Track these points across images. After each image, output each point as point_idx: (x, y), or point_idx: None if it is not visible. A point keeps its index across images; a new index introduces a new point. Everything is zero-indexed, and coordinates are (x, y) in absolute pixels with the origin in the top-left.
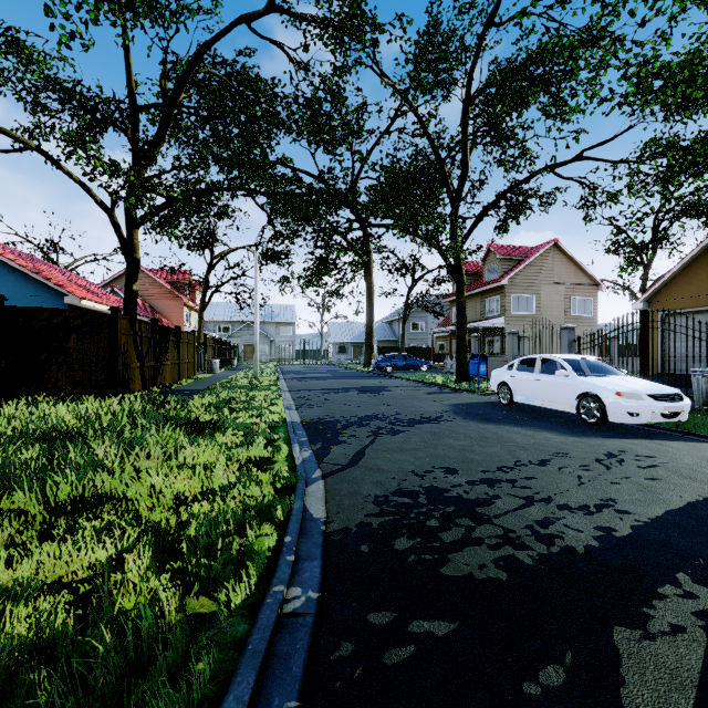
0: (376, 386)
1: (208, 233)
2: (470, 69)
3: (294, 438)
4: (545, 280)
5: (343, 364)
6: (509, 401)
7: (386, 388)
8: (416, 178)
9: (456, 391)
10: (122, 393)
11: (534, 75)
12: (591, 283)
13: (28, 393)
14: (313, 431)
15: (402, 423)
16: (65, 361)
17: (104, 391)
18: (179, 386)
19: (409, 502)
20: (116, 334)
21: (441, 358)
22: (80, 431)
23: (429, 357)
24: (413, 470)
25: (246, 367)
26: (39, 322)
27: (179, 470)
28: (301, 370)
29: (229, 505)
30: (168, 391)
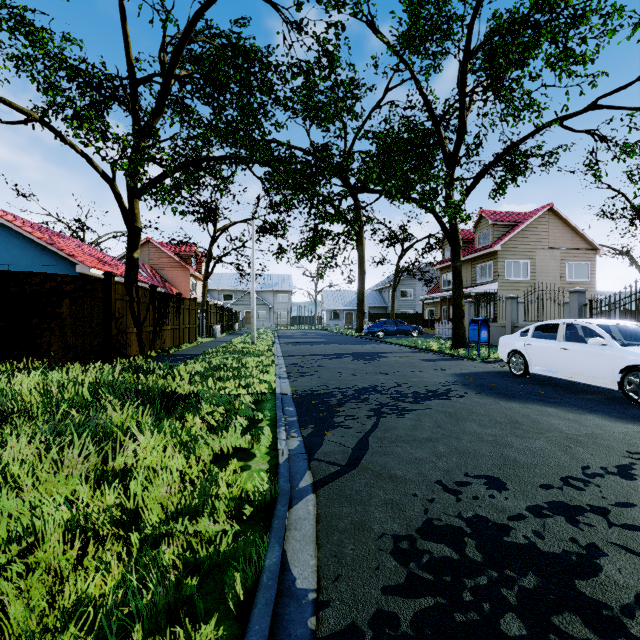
0: (370, 352)
1: (211, 208)
2: (471, 19)
3: (281, 418)
4: (540, 245)
5: (336, 329)
6: (523, 371)
7: (380, 354)
8: (409, 143)
9: (454, 357)
10: (116, 358)
11: (540, 23)
12: (588, 248)
13: (19, 358)
14: (304, 408)
15: (406, 398)
16: (58, 326)
17: (98, 356)
18: (178, 351)
19: (453, 558)
20: (110, 299)
21: (432, 324)
22: (25, 411)
23: (418, 323)
24: (439, 480)
25: (246, 332)
26: (31, 287)
27: (105, 485)
28: (296, 334)
29: (162, 557)
30: (165, 355)
